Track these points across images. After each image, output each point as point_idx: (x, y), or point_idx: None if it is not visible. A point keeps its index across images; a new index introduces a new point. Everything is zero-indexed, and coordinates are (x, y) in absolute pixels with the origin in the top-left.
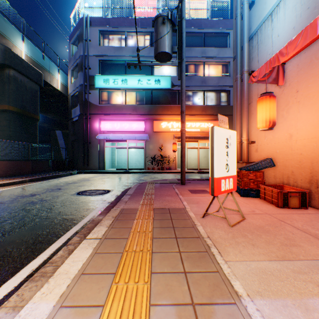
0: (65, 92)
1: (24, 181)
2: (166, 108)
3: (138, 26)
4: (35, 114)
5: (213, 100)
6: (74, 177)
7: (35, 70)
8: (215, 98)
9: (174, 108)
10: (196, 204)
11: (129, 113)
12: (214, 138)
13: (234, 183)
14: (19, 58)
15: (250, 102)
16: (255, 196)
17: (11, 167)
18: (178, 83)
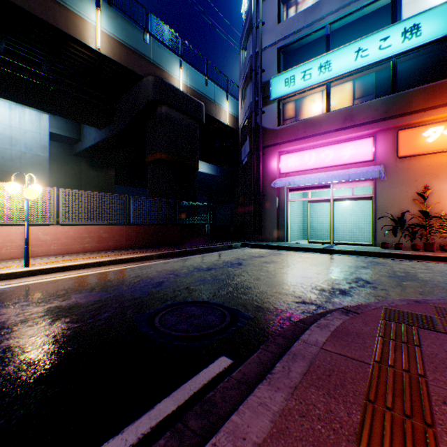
0: (235, 127)
1: (148, 257)
2: (438, 91)
3: None
4: (193, 162)
5: None
6: (226, 253)
7: (192, 101)
8: None
9: None
10: None
11: (334, 128)
12: None
13: None
14: (171, 89)
15: None
16: None
17: (152, 234)
18: None
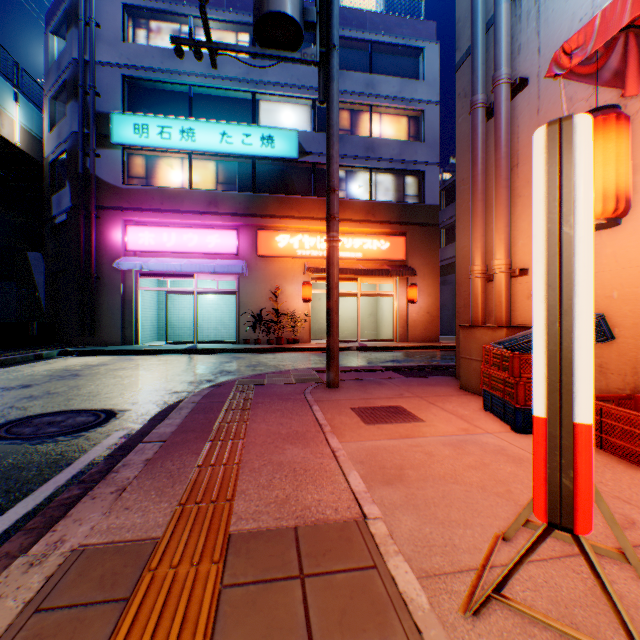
0: (36, 153)
1: None
2: (287, 204)
3: (222, 7)
4: None
5: (390, 192)
6: (39, 366)
7: None
8: (394, 187)
9: (305, 205)
10: (398, 487)
11: (199, 210)
12: (578, 186)
13: None
14: None
15: (514, 167)
16: None
17: None
18: (314, 149)
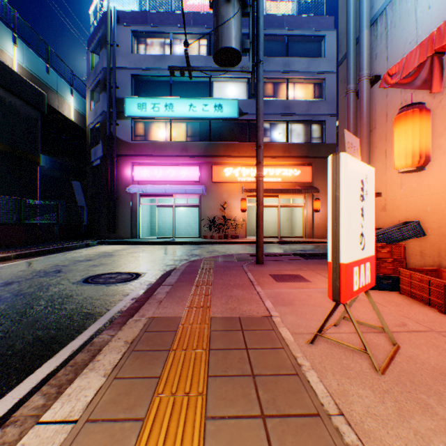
0: (81, 124)
1: (6, 258)
2: (231, 148)
3: (190, 25)
4: (34, 155)
5: (301, 136)
6: (90, 250)
7: (34, 88)
8: (304, 132)
9: (243, 148)
10: (289, 307)
11: (176, 154)
12: (341, 179)
13: (372, 272)
14: (6, 68)
15: (372, 129)
16: (390, 288)
17: None
18: (248, 111)
